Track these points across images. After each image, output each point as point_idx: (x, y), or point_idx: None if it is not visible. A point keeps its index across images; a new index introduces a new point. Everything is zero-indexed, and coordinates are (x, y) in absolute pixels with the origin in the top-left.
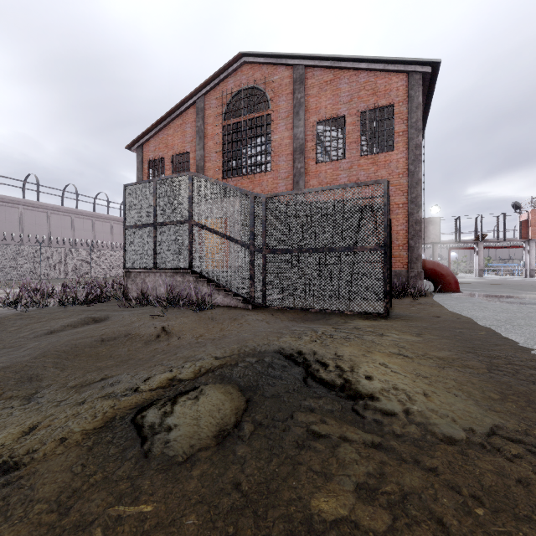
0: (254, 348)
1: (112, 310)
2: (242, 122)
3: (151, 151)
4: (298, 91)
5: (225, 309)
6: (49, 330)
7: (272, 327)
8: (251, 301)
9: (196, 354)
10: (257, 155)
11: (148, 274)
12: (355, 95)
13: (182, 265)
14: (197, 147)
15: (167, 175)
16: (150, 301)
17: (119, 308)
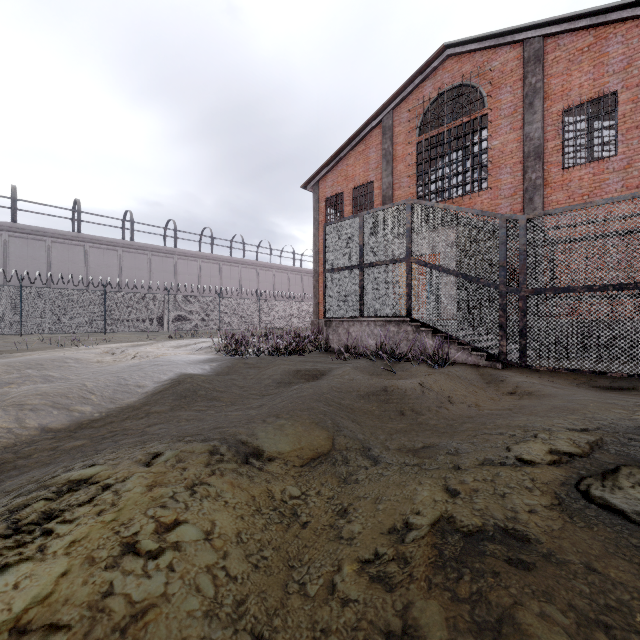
0: (613, 422)
1: (328, 362)
2: (445, 133)
3: (328, 186)
4: (532, 74)
5: (466, 367)
6: (287, 379)
7: (581, 394)
8: (501, 358)
9: (524, 422)
10: (466, 171)
11: (353, 323)
12: (637, 57)
13: (397, 312)
14: (383, 174)
15: (346, 212)
16: (356, 354)
17: (332, 360)
